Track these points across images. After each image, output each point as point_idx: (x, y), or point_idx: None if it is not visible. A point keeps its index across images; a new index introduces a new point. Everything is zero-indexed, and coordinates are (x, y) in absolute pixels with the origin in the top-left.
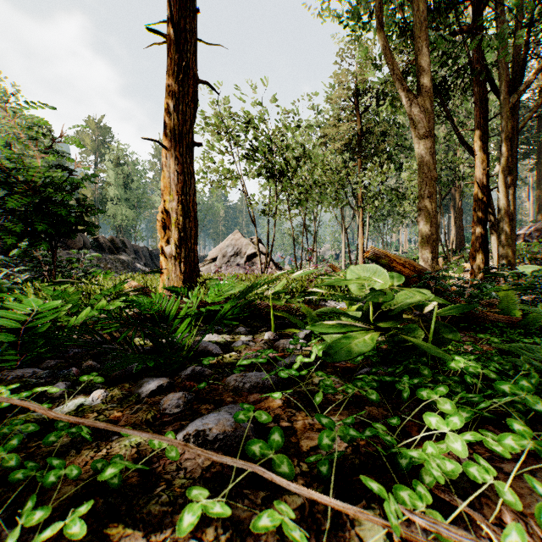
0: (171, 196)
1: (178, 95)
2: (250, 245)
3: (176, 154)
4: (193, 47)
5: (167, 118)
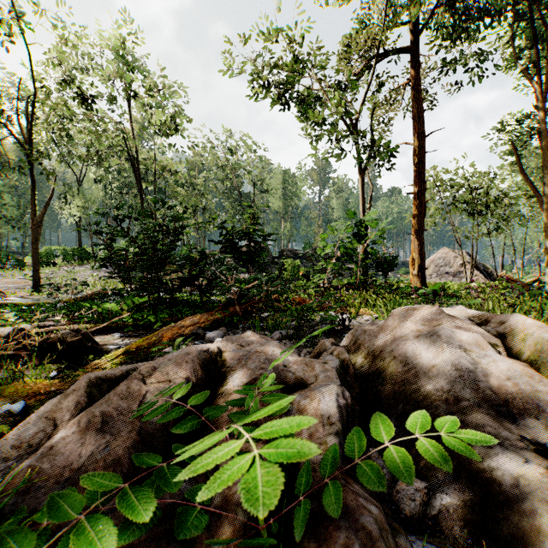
0: (415, 253)
1: (418, 215)
2: (458, 257)
3: (417, 237)
4: (424, 194)
5: (413, 223)
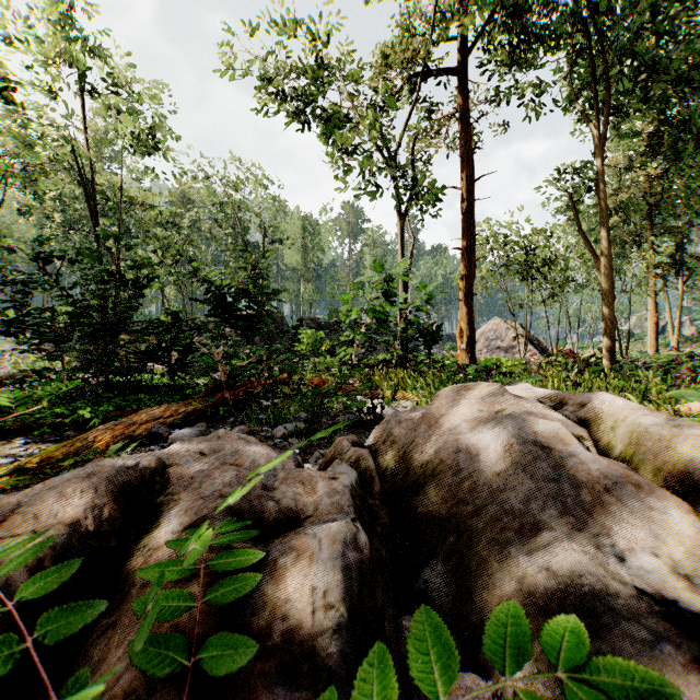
0: (463, 322)
1: (467, 276)
2: (510, 329)
3: (466, 303)
4: (474, 251)
5: (461, 286)
